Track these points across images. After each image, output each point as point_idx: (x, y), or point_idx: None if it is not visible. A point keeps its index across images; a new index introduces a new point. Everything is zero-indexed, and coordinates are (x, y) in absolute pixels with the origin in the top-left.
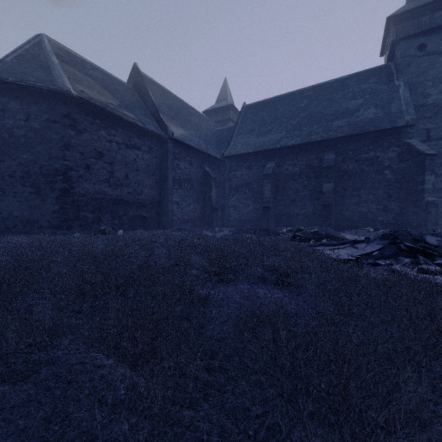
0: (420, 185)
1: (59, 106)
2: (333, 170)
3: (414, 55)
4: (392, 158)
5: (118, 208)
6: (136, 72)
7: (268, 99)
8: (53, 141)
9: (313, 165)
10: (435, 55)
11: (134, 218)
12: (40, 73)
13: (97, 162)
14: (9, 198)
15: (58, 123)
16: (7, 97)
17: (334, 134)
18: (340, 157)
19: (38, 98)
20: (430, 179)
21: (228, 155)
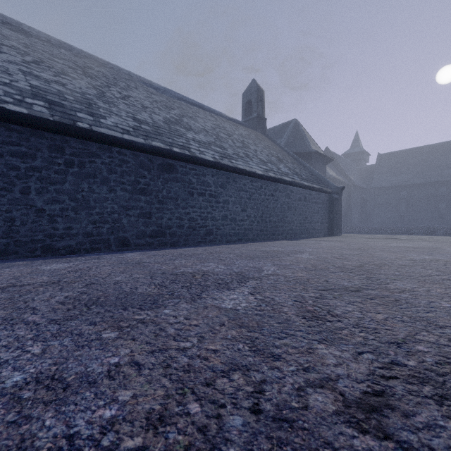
0: None
1: None
2: (445, 197)
3: None
4: None
5: None
6: (328, 151)
7: (396, 152)
8: None
9: (432, 193)
10: None
11: None
12: None
13: None
14: None
15: None
16: None
17: (445, 178)
18: (449, 190)
19: None
20: None
21: (374, 187)
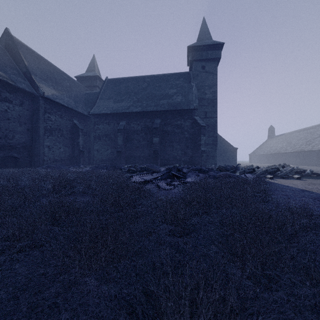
0: (199, 141)
1: None
2: (159, 130)
3: (200, 71)
4: (188, 126)
5: None
6: (8, 36)
7: (123, 78)
8: None
9: (149, 126)
10: (208, 73)
11: (5, 158)
12: None
13: None
14: None
15: None
16: None
17: (160, 108)
18: (163, 122)
19: None
20: (203, 139)
21: (93, 113)
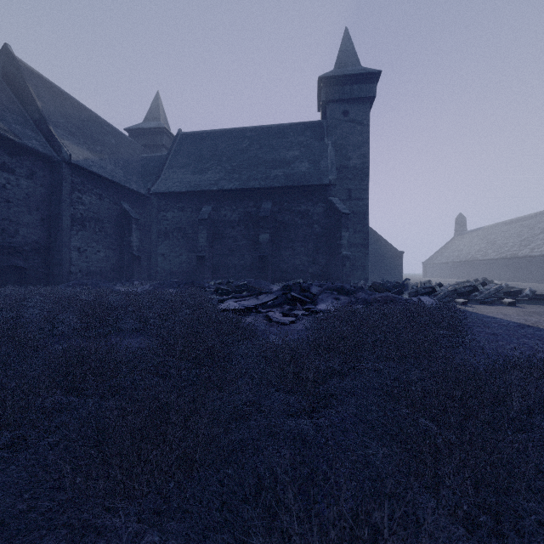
0: (338, 240)
1: None
2: (270, 220)
3: (340, 119)
4: (320, 213)
5: None
6: (8, 58)
7: (208, 131)
8: None
9: (252, 213)
10: (355, 123)
11: (2, 269)
12: None
13: None
14: None
15: None
16: None
17: (271, 183)
18: (277, 208)
19: None
20: (346, 236)
21: (156, 192)
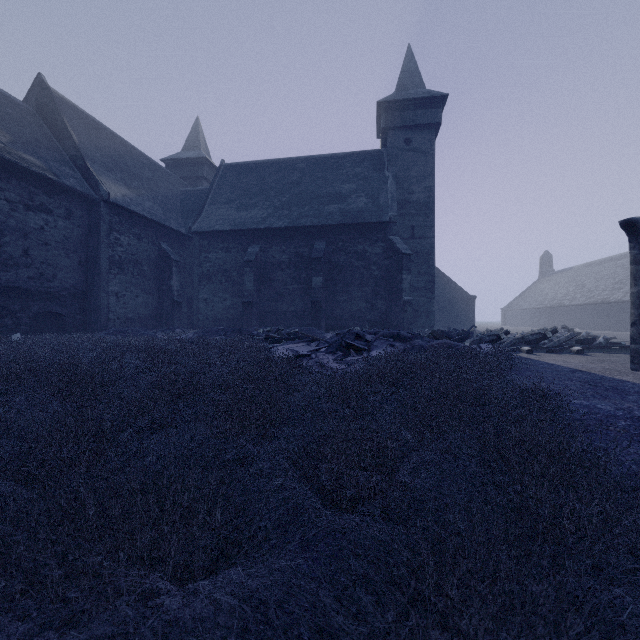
0: (399, 284)
1: None
2: (323, 262)
3: (402, 148)
4: (379, 254)
5: (10, 301)
6: (42, 89)
7: (254, 162)
8: None
9: (304, 254)
10: (418, 153)
11: (40, 316)
12: None
13: None
14: None
15: None
16: None
17: (325, 220)
18: (331, 248)
19: None
20: (407, 279)
21: (198, 231)
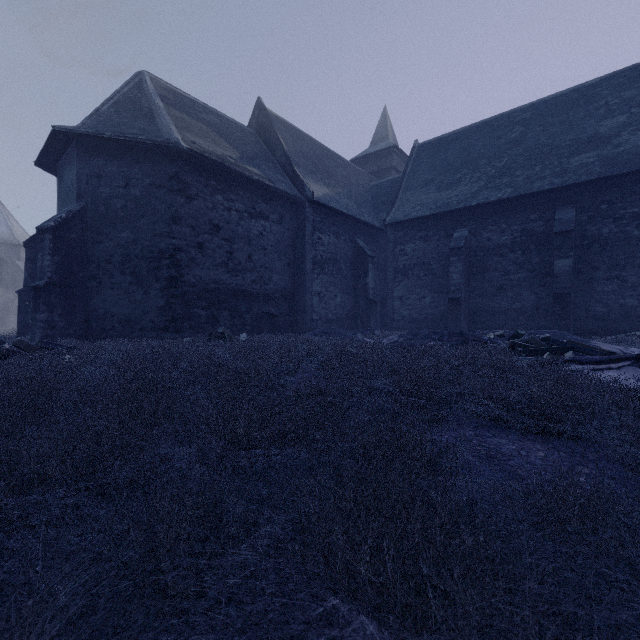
0: None
1: (165, 164)
2: (573, 236)
3: None
4: None
5: (239, 303)
6: (260, 111)
7: (454, 132)
8: (158, 212)
9: (535, 230)
10: None
11: (259, 317)
12: (142, 123)
13: (212, 239)
14: (105, 291)
15: (164, 188)
16: (103, 158)
17: (574, 177)
18: (585, 215)
19: (139, 156)
20: None
21: (393, 222)
